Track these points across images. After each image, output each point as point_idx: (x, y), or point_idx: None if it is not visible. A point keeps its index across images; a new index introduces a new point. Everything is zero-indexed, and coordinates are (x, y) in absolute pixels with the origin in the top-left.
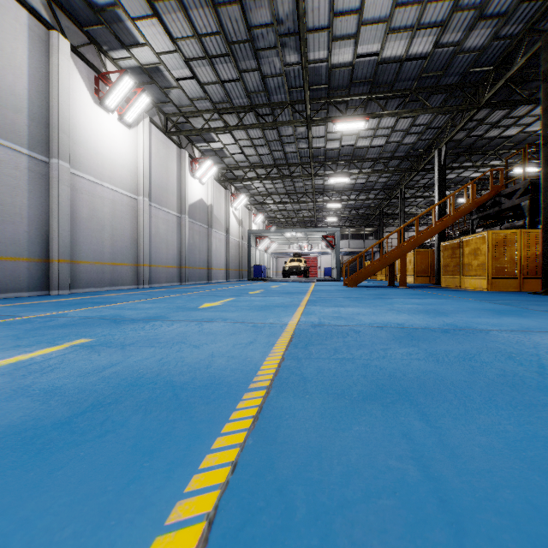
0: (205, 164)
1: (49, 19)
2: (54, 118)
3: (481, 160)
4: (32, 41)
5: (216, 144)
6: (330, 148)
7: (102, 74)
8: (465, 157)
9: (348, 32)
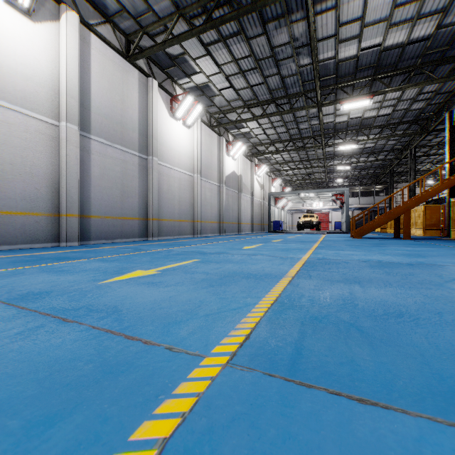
0: (237, 145)
1: (147, 70)
2: (150, 131)
3: None
4: (139, 87)
5: (244, 129)
6: (338, 122)
7: (174, 97)
8: None
9: (352, 34)
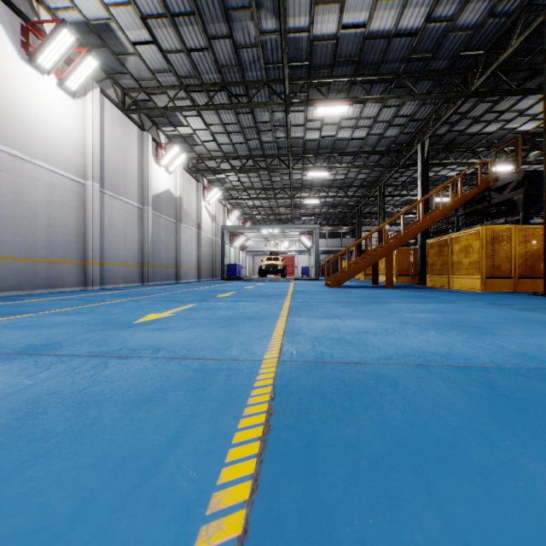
0: (172, 151)
1: None
2: None
3: (460, 158)
4: None
5: (184, 129)
6: (309, 139)
7: (32, 24)
8: (445, 153)
9: None
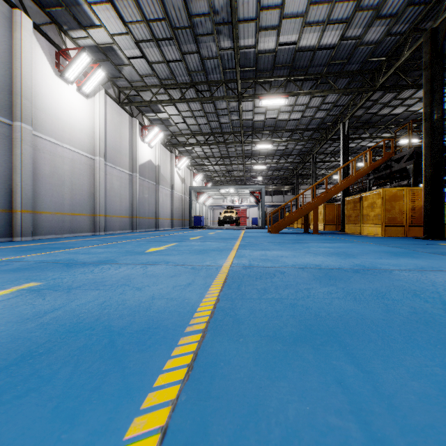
0: (153, 131)
1: None
2: (18, 86)
3: (375, 133)
4: None
5: (162, 114)
6: (256, 120)
7: (62, 51)
8: (363, 130)
9: (272, 23)
